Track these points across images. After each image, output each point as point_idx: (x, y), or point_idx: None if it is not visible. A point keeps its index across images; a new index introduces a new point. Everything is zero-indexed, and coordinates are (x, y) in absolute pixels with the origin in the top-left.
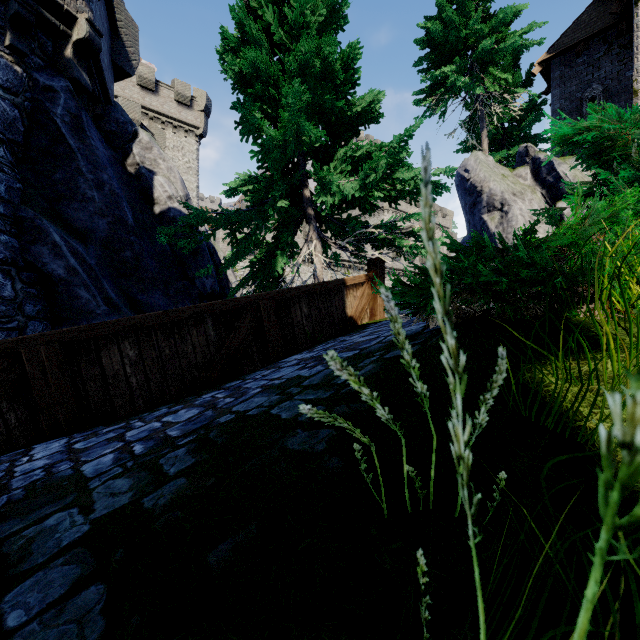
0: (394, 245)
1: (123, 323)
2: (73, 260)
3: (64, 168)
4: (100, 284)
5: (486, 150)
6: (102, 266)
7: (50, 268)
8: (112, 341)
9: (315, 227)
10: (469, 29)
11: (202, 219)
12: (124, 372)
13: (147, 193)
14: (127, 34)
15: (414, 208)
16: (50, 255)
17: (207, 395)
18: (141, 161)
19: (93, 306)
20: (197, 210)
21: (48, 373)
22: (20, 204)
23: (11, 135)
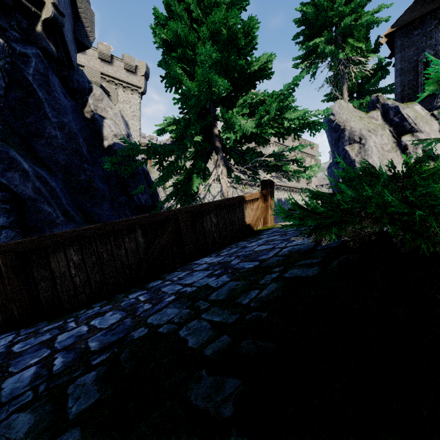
0: (281, 169)
1: (68, 234)
2: (38, 183)
3: (35, 114)
4: (59, 200)
5: (346, 99)
6: (62, 187)
7: (20, 189)
8: (59, 249)
9: (221, 156)
10: (334, 11)
11: (136, 151)
12: (69, 273)
13: (99, 132)
14: (86, 18)
15: (291, 142)
16: (20, 179)
17: (133, 295)
18: (94, 109)
19: (53, 217)
20: (131, 144)
21: (4, 277)
22: None
23: None
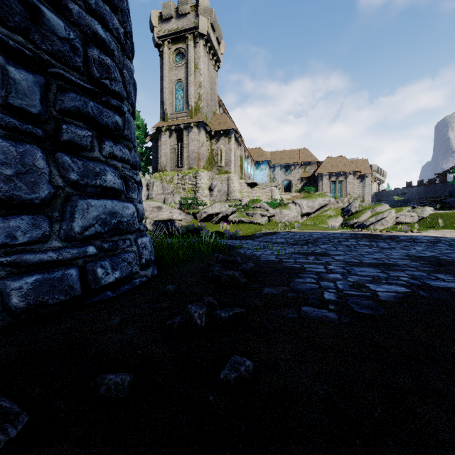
0: None
1: None
2: None
3: None
4: None
5: None
6: None
7: None
8: None
9: None
10: None
11: None
12: None
13: None
14: None
15: None
16: None
17: None
18: None
19: None
20: None
21: None
22: None
23: None
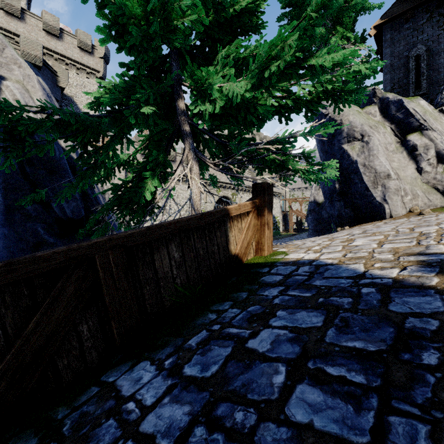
0: (282, 168)
1: None
2: None
3: None
4: None
5: None
6: None
7: None
8: None
9: (191, 145)
10: None
11: None
12: None
13: None
14: None
15: None
16: None
17: None
18: None
19: None
20: None
21: None
22: None
23: None
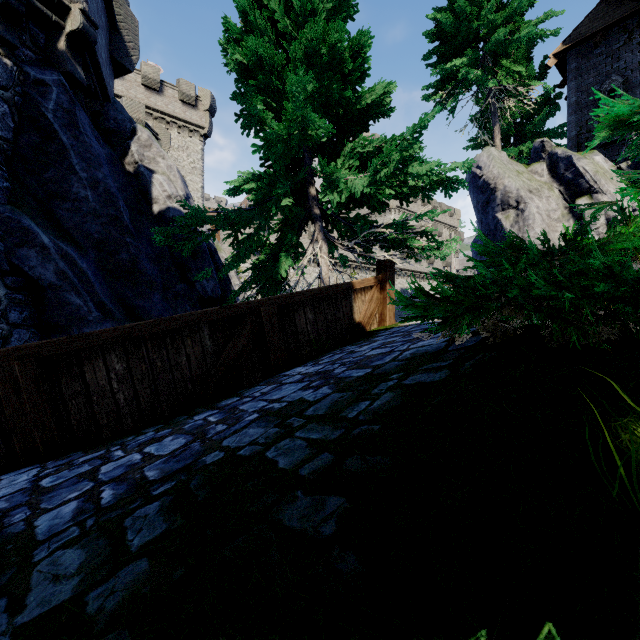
0: (405, 246)
1: (109, 334)
2: (63, 263)
3: (56, 166)
4: (92, 289)
5: (499, 146)
6: (95, 269)
7: (38, 272)
8: (97, 354)
9: (321, 227)
10: (481, 20)
11: (200, 219)
12: (110, 388)
13: (146, 192)
14: (126, 28)
15: (421, 207)
16: (38, 258)
17: (199, 416)
18: (140, 159)
19: (84, 312)
20: (194, 209)
21: (23, 391)
22: (6, 204)
23: (0, 131)
